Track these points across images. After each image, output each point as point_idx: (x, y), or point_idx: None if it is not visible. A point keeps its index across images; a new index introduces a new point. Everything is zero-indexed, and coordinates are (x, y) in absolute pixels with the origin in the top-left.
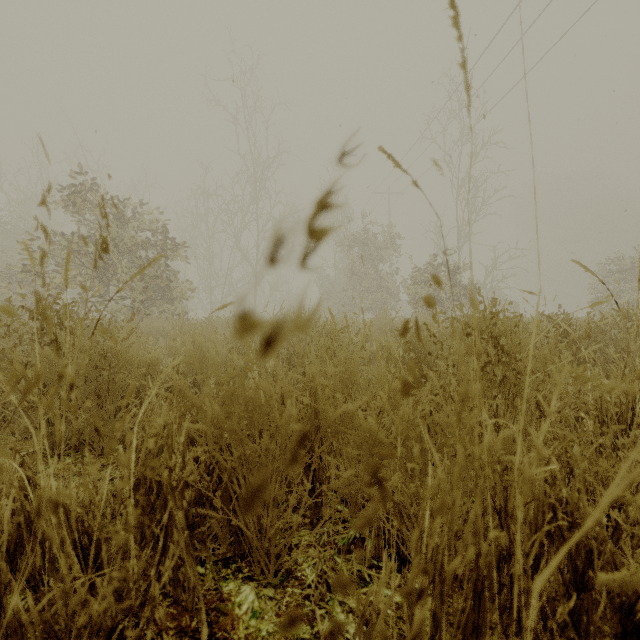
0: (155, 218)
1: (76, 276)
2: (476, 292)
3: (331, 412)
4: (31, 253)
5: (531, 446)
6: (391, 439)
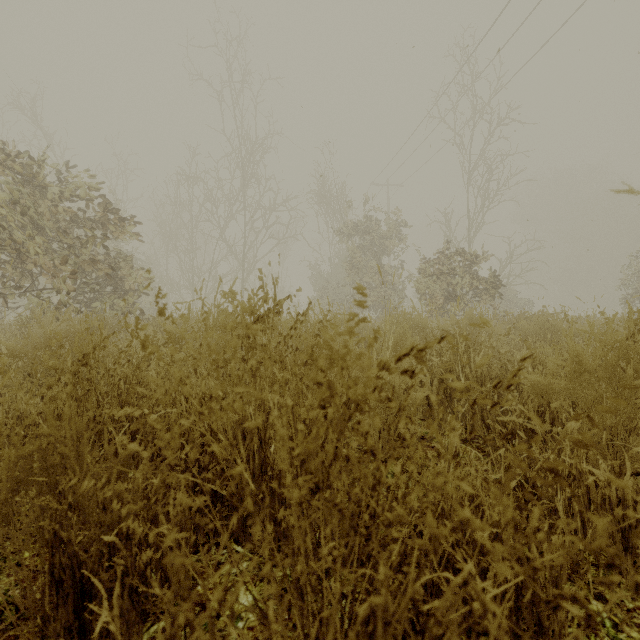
0: (96, 185)
1: None
2: (500, 286)
3: None
4: None
5: None
6: None
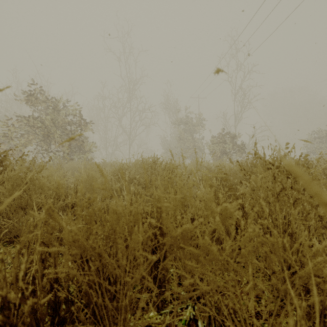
0: (75, 108)
1: (32, 139)
2: (245, 148)
3: (173, 232)
4: (8, 127)
5: (324, 253)
6: (225, 256)
